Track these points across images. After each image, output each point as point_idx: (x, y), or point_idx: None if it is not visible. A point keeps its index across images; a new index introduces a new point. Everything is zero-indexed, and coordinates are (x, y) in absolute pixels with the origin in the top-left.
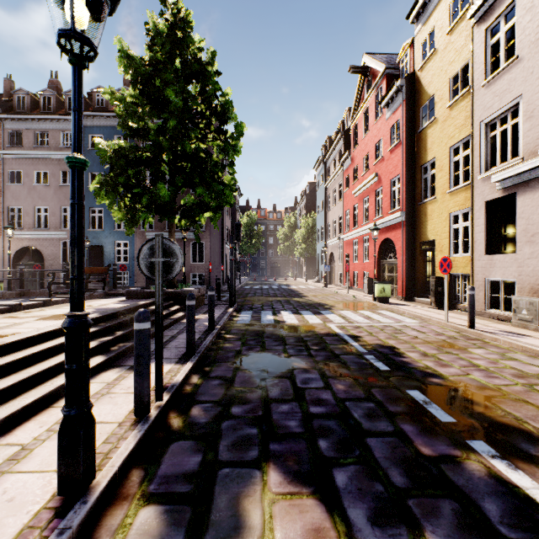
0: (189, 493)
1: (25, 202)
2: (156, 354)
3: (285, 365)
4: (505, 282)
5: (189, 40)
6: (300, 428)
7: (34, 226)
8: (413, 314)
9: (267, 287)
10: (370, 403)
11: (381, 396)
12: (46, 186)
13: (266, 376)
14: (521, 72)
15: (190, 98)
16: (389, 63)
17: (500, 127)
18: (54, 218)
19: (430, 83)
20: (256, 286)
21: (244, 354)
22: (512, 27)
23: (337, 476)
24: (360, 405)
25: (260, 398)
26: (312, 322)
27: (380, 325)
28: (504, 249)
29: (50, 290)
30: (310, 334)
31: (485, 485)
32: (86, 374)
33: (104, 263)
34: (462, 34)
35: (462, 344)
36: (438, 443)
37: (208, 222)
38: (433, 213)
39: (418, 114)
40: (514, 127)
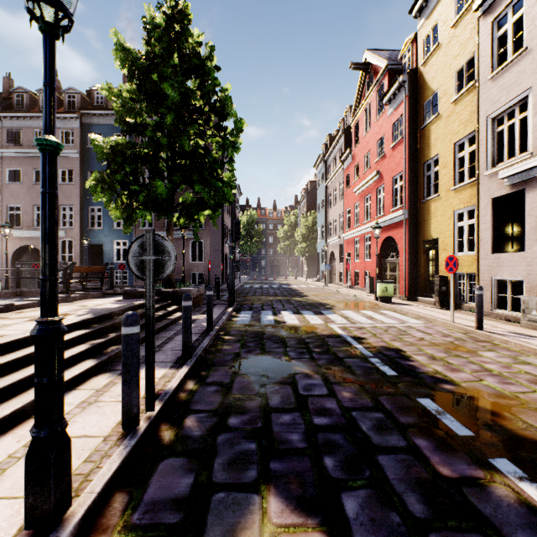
0: (178, 524)
1: (24, 201)
2: (146, 360)
3: (286, 369)
4: (512, 281)
5: (188, 33)
6: (303, 442)
7: (33, 224)
8: (417, 314)
9: (267, 286)
10: (379, 413)
11: (389, 405)
12: None
13: (266, 382)
14: (530, 64)
15: (188, 93)
16: (391, 59)
17: (508, 122)
18: None
19: (434, 78)
20: (256, 285)
21: (243, 358)
22: (519, 19)
23: (346, 502)
24: (368, 415)
25: (260, 407)
26: (313, 323)
27: (383, 326)
28: (510, 248)
29: None
30: (311, 336)
31: (516, 515)
32: (59, 388)
33: (103, 262)
34: (467, 26)
35: (471, 346)
36: (457, 461)
37: (208, 221)
38: (436, 211)
39: (421, 110)
40: (522, 122)
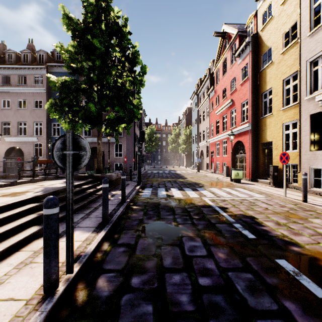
0: None
1: (12, 119)
2: (66, 233)
3: (175, 232)
4: None
5: (110, 8)
6: (191, 305)
7: (18, 134)
8: (259, 191)
9: (162, 172)
10: (249, 274)
11: (255, 265)
12: (25, 109)
13: (161, 244)
14: None
15: (110, 46)
16: (240, 28)
17: (321, 63)
18: (30, 129)
19: (269, 39)
20: (155, 171)
21: (145, 223)
22: None
23: None
24: (241, 276)
25: (156, 267)
26: (192, 197)
27: (239, 199)
28: (321, 147)
29: (19, 174)
30: (191, 206)
31: None
32: None
33: None
34: (292, 3)
35: (302, 214)
36: None
37: (125, 131)
38: (270, 124)
39: (260, 59)
40: None
